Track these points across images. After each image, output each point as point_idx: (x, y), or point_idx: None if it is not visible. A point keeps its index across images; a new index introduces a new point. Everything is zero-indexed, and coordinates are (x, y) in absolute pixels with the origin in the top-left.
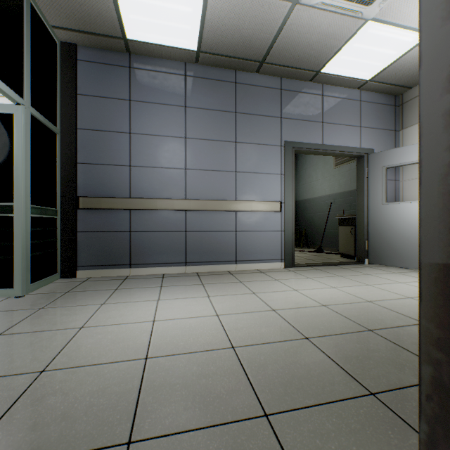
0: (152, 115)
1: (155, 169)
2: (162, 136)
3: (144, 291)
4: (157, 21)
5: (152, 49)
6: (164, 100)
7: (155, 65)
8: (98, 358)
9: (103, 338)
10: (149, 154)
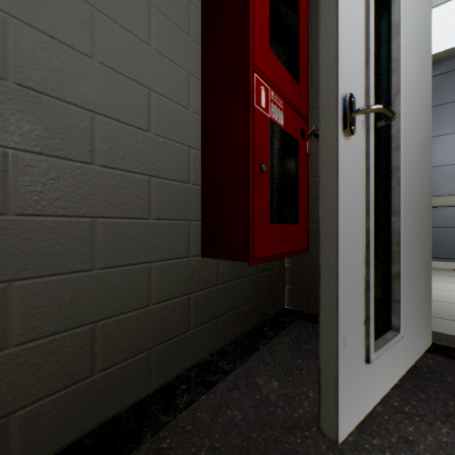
0: (438, 117)
1: (442, 168)
2: (451, 133)
3: (444, 277)
4: (454, 31)
5: (440, 56)
6: (454, 98)
7: (441, 69)
8: (447, 301)
9: (438, 294)
10: (434, 155)
